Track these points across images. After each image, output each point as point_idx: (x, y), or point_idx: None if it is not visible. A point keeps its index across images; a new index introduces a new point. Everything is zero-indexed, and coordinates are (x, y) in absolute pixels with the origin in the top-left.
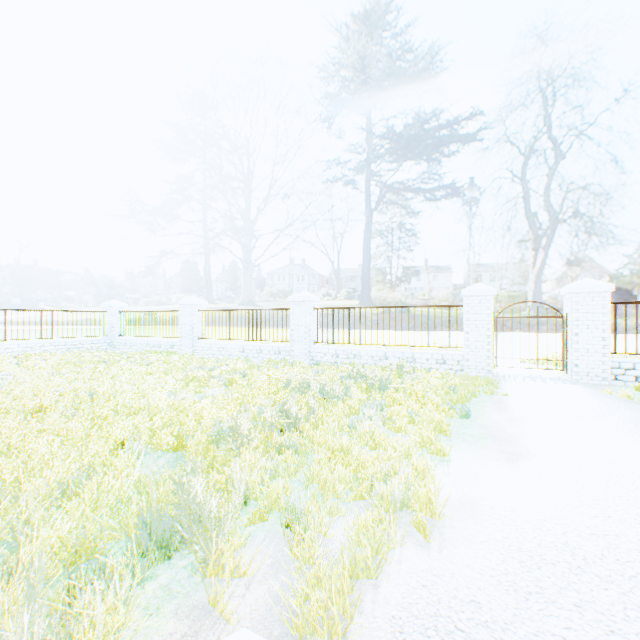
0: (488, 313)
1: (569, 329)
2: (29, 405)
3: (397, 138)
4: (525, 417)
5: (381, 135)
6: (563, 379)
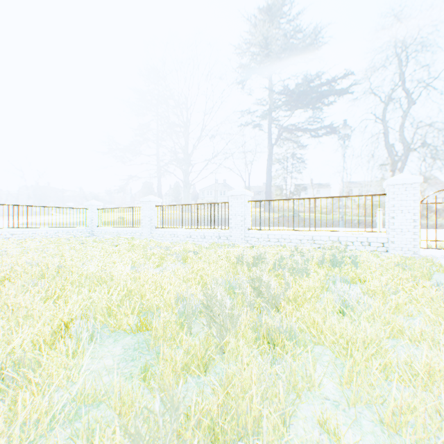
0: (414, 199)
1: None
2: None
3: (295, 88)
4: None
5: (283, 86)
6: None
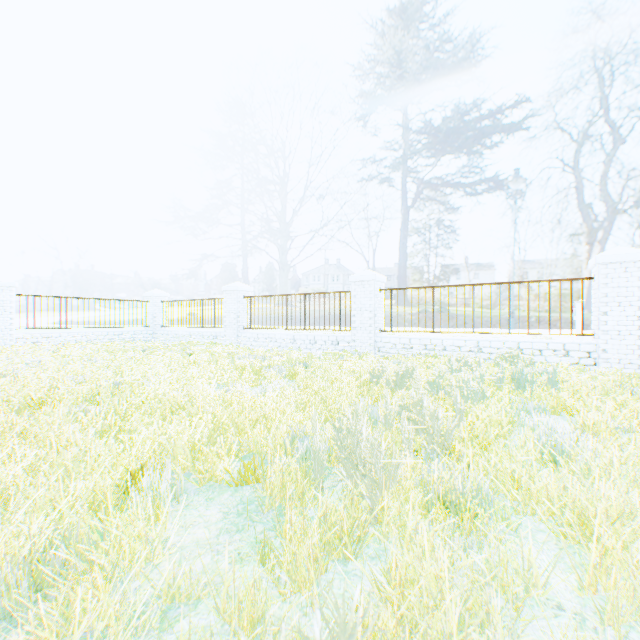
0: (639, 285)
1: None
2: (31, 396)
3: (443, 123)
4: None
5: (425, 121)
6: None
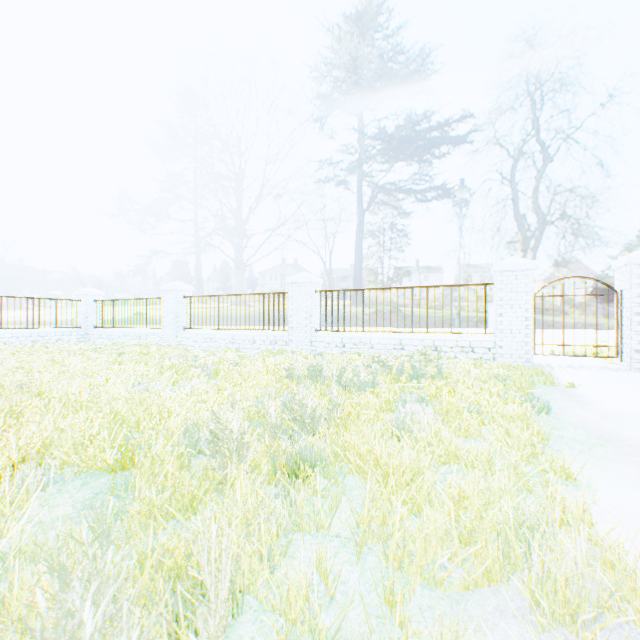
0: (526, 291)
1: (627, 308)
2: None
3: (392, 132)
4: (629, 413)
5: (376, 129)
6: (619, 368)
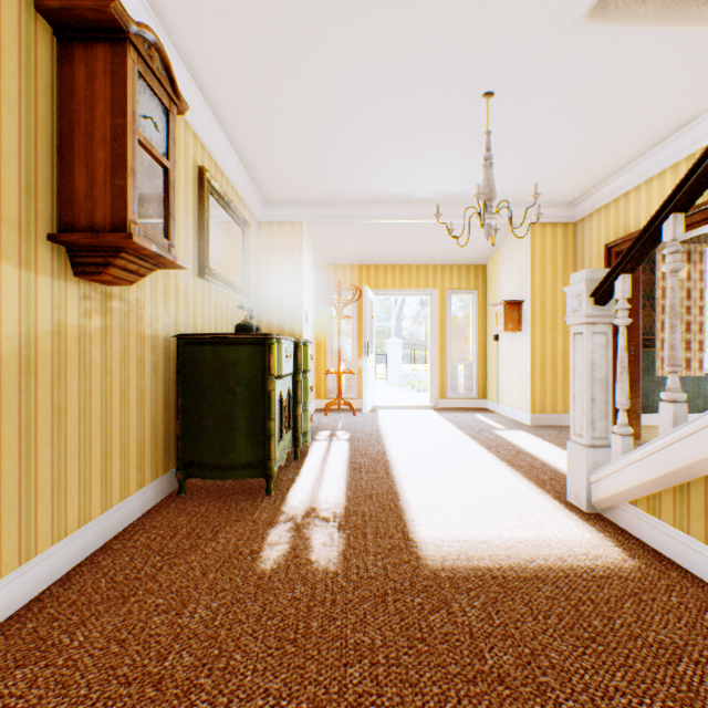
0: None
1: (387, 360)
2: None
3: None
4: None
5: None
6: (385, 383)
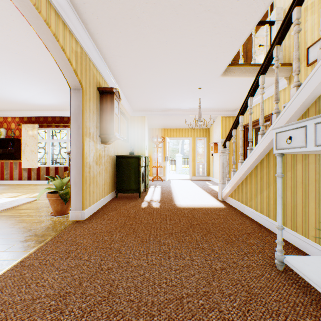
0: None
1: (176, 163)
2: None
3: None
4: None
5: None
6: (175, 172)
